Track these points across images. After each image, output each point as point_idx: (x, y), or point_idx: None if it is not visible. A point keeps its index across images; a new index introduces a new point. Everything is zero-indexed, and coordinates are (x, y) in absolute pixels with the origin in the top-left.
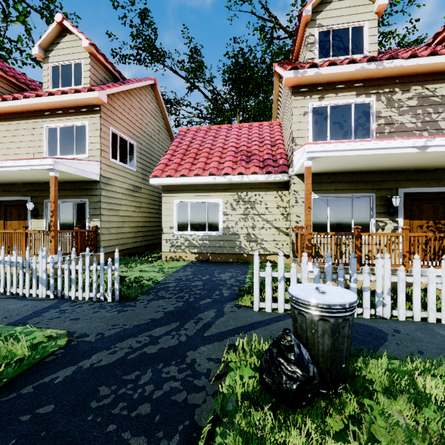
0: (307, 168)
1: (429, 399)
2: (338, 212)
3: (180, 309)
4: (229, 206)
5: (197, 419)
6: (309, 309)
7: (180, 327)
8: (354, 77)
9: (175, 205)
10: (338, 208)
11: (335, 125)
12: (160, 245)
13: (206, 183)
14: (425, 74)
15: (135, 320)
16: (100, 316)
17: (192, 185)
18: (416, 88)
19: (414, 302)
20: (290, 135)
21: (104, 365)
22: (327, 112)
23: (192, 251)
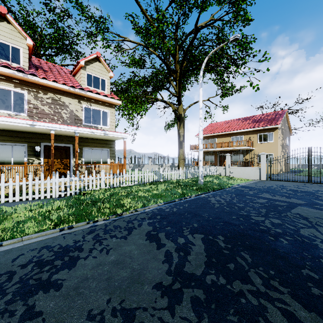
0: None
1: None
2: (1, 153)
3: None
4: None
5: None
6: None
7: None
8: (11, 76)
9: None
10: (1, 151)
11: None
12: None
13: None
14: (56, 89)
15: None
16: None
17: None
18: (51, 94)
19: (1, 194)
20: None
21: None
22: None
23: None
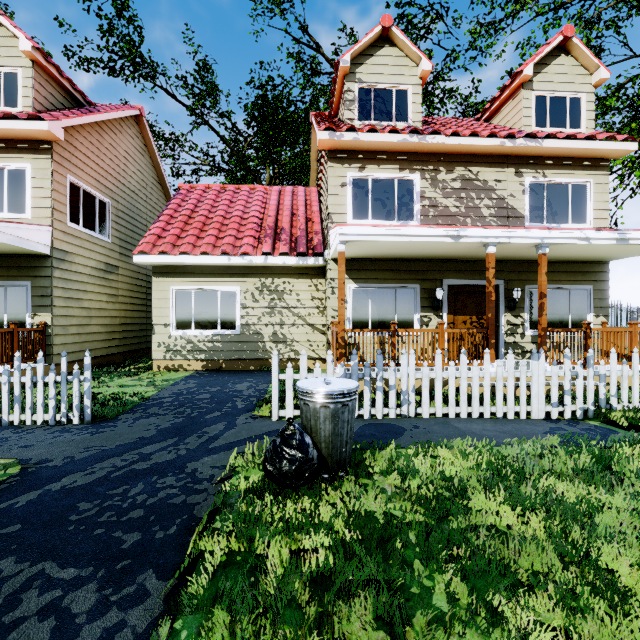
0: (340, 253)
1: (416, 471)
2: (380, 305)
3: (179, 425)
4: (250, 297)
5: (197, 513)
6: (312, 397)
7: (179, 442)
8: (397, 148)
9: (173, 294)
10: (380, 300)
11: (377, 202)
12: (149, 351)
13: (218, 264)
14: (469, 155)
15: (118, 440)
16: (65, 440)
17: (197, 266)
18: (460, 169)
19: (437, 398)
20: (327, 210)
21: (81, 485)
22: (368, 186)
23: (198, 357)
